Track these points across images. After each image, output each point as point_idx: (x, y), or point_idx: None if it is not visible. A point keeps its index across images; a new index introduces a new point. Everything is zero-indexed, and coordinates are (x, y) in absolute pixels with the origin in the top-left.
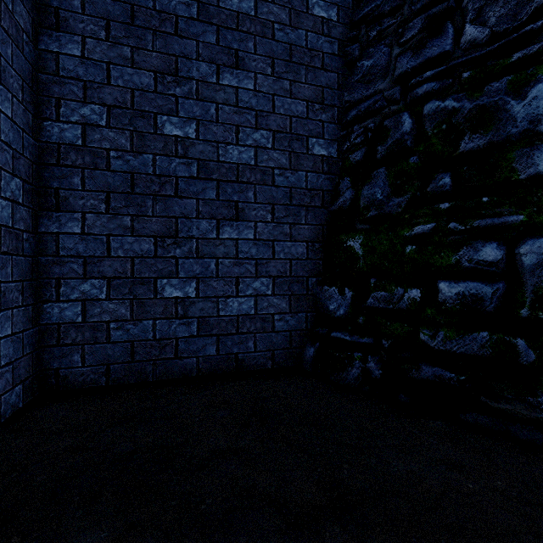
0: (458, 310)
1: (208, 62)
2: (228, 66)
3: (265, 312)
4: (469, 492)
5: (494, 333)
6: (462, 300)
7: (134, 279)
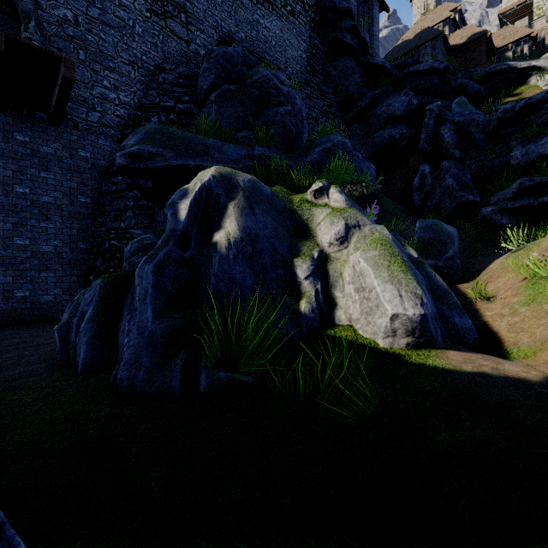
0: None
1: (35, 219)
2: (43, 220)
3: (59, 300)
4: None
5: None
6: None
7: (4, 291)
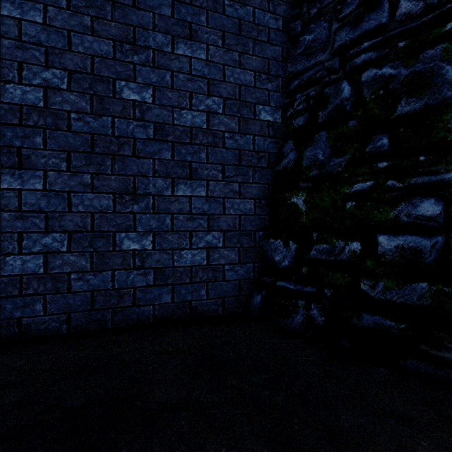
0: (397, 262)
1: (163, 33)
2: (182, 37)
3: (216, 263)
4: (424, 451)
5: (433, 284)
6: (401, 253)
7: (94, 233)
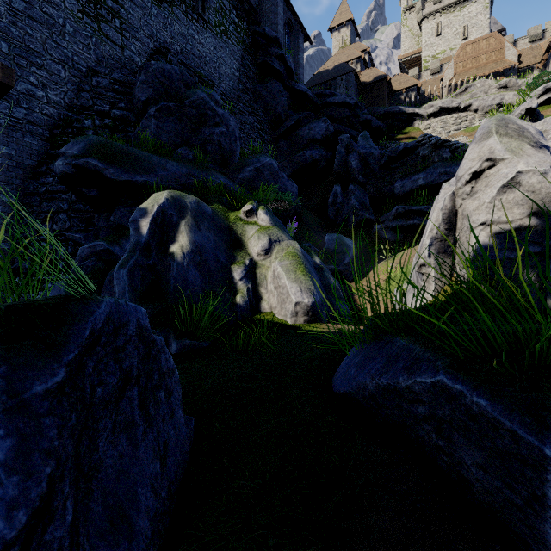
0: None
1: None
2: None
3: None
4: None
5: None
6: None
7: None
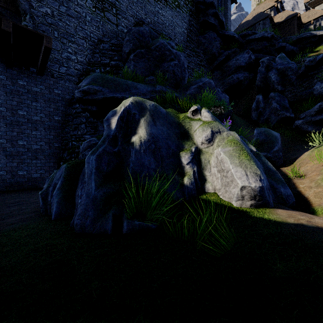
0: None
1: (29, 130)
2: (34, 130)
3: (43, 176)
4: None
5: None
6: None
7: (12, 171)
